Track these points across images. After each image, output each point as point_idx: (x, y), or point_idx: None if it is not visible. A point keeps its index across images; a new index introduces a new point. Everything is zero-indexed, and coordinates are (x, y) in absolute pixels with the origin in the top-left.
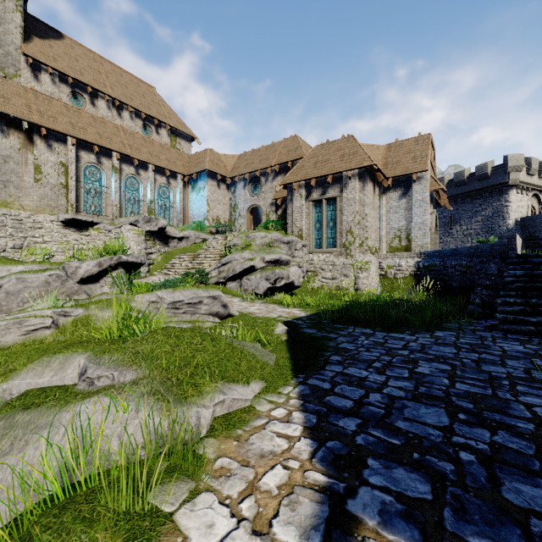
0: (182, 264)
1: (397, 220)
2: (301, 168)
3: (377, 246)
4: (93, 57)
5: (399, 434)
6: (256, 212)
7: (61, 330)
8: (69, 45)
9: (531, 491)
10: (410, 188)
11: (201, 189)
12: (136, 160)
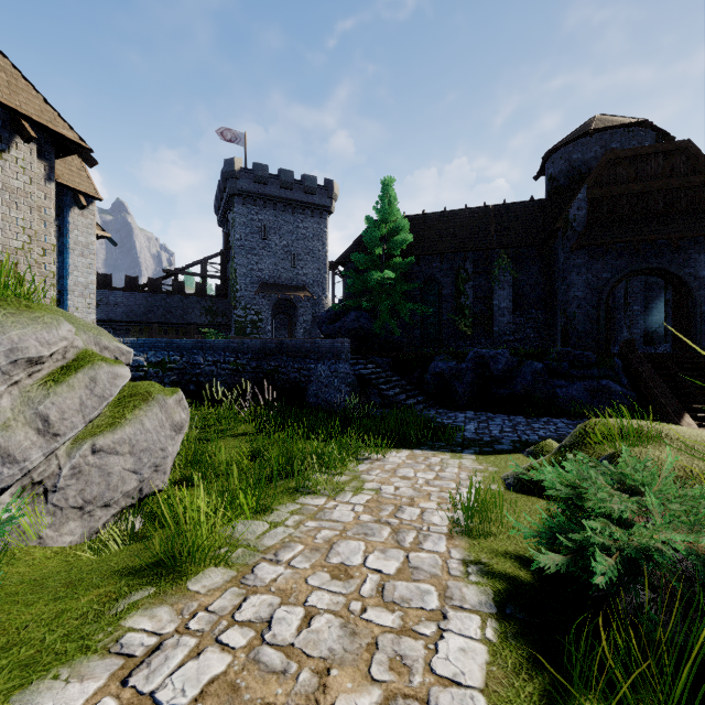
0: None
1: None
2: None
3: None
4: None
5: None
6: None
7: None
8: None
9: None
10: (61, 213)
11: None
12: None
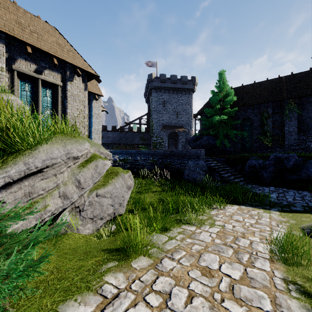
0: None
1: None
2: None
3: None
4: None
5: None
6: None
7: None
8: None
9: None
10: (90, 102)
11: None
12: None
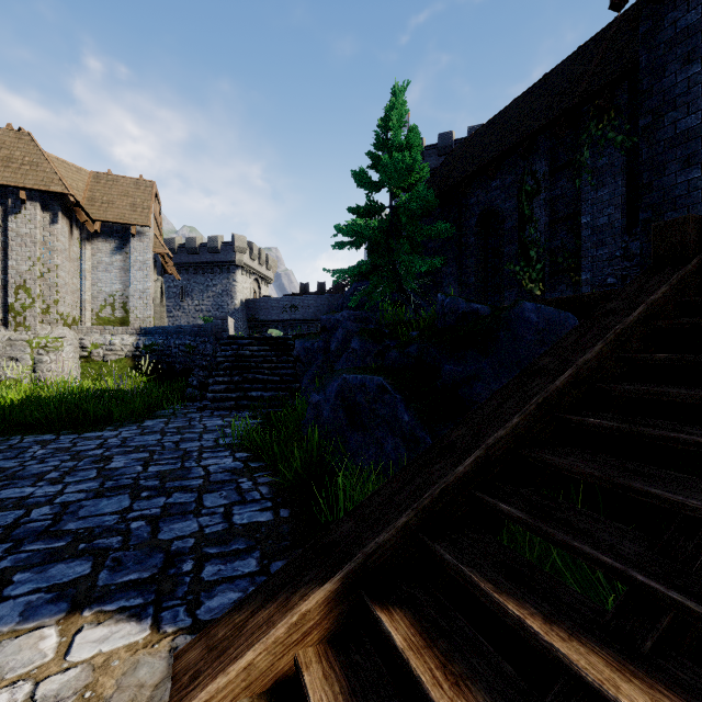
0: None
1: (110, 282)
2: None
3: (77, 315)
4: None
5: (67, 535)
6: None
7: None
8: None
9: (182, 525)
10: (128, 243)
11: None
12: None
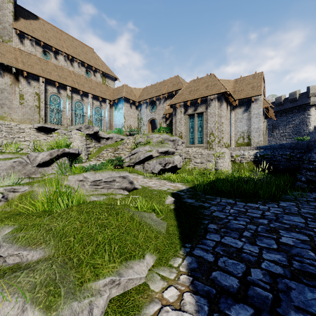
0: (108, 154)
1: (241, 126)
2: (181, 94)
3: (229, 143)
4: (56, 30)
5: None
6: (153, 122)
7: (9, 203)
8: (41, 23)
9: None
10: (250, 106)
11: (120, 108)
12: (81, 91)
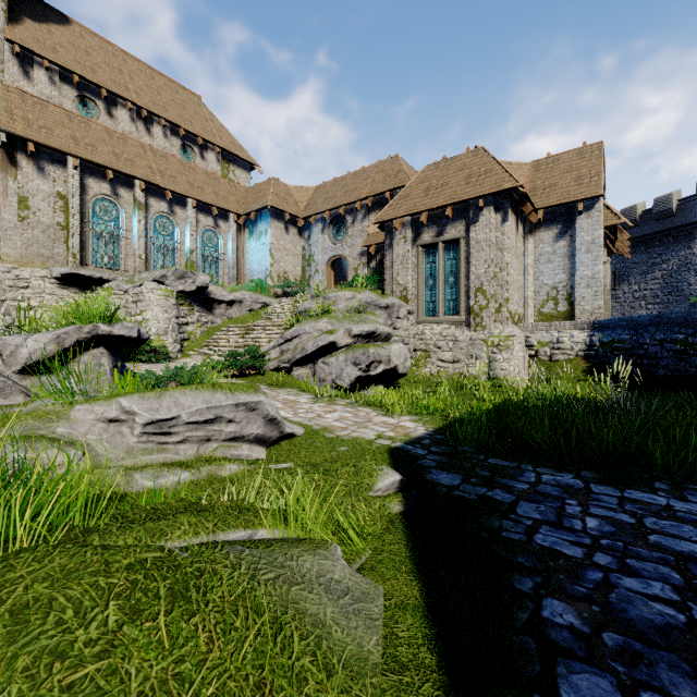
0: (230, 340)
1: (551, 273)
2: (405, 197)
3: (520, 313)
4: (113, 51)
5: None
6: (339, 267)
7: None
8: (77, 33)
9: None
10: (572, 224)
11: (261, 234)
12: (169, 192)
